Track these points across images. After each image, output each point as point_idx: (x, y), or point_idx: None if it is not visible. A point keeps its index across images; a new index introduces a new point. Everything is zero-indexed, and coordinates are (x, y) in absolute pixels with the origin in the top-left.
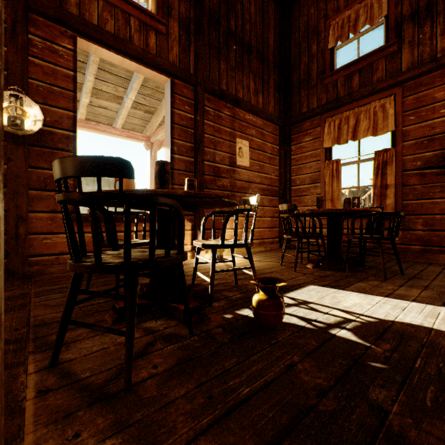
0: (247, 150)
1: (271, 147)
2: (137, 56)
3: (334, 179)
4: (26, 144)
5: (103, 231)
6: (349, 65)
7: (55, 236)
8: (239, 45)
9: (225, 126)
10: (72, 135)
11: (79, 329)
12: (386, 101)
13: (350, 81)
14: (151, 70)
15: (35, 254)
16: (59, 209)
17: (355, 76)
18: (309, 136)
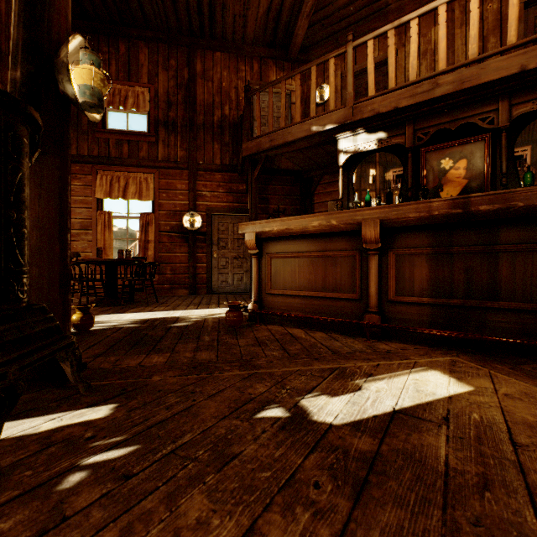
0: None
1: None
2: None
3: (106, 229)
4: None
5: None
6: (120, 132)
7: None
8: None
9: None
10: None
11: None
12: (149, 176)
13: (121, 147)
14: None
15: None
16: None
17: (126, 144)
18: (80, 181)
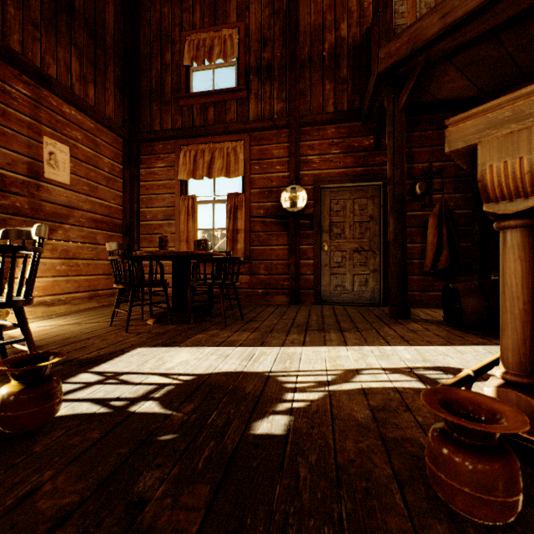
0: (66, 159)
1: (110, 164)
2: None
3: (190, 218)
4: None
5: None
6: (205, 93)
7: None
8: None
9: (19, 111)
10: None
11: None
12: (237, 145)
13: (206, 112)
14: None
15: None
16: None
17: (211, 108)
18: (163, 162)
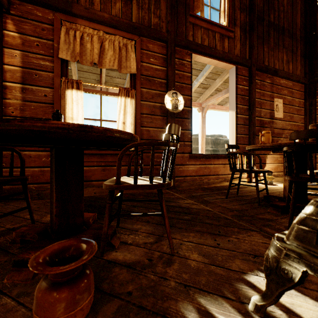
0: (281, 106)
1: (298, 101)
2: (220, 56)
3: None
4: (174, 117)
5: (203, 164)
6: None
7: (183, 166)
8: (276, 31)
9: (267, 91)
10: (190, 109)
11: (265, 214)
12: None
13: None
14: (225, 63)
15: (175, 176)
16: (185, 151)
17: None
18: None
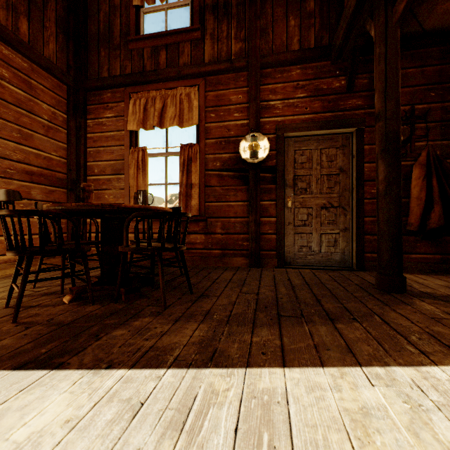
0: None
1: (50, 112)
2: None
3: (139, 172)
4: None
5: None
6: (156, 35)
7: None
8: None
9: None
10: None
11: None
12: (191, 91)
13: (157, 56)
14: None
15: None
16: None
17: (163, 51)
18: (111, 111)
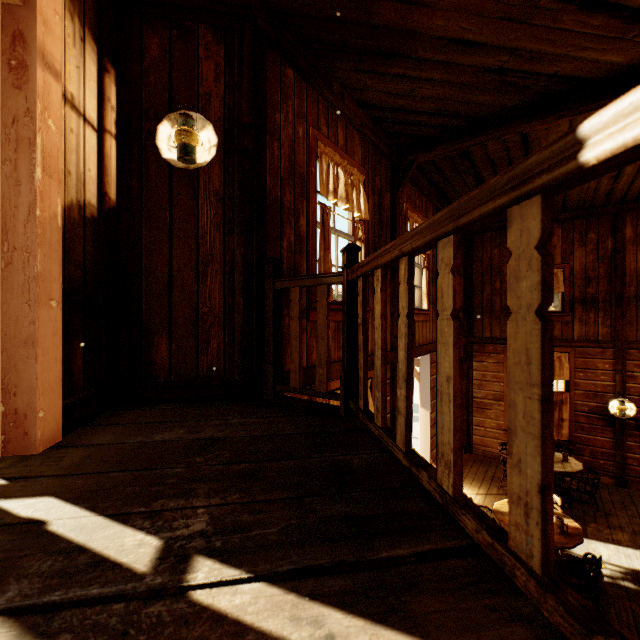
0: None
1: None
2: (424, 353)
3: None
4: None
5: None
6: None
7: None
8: None
9: None
10: None
11: None
12: (562, 355)
13: None
14: (424, 355)
15: None
16: None
17: None
18: (493, 359)
